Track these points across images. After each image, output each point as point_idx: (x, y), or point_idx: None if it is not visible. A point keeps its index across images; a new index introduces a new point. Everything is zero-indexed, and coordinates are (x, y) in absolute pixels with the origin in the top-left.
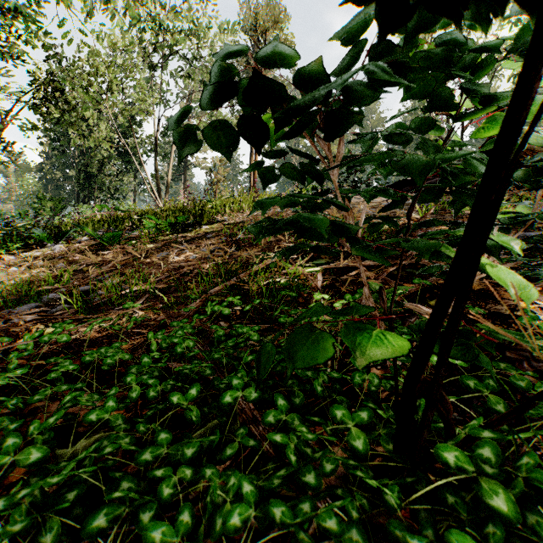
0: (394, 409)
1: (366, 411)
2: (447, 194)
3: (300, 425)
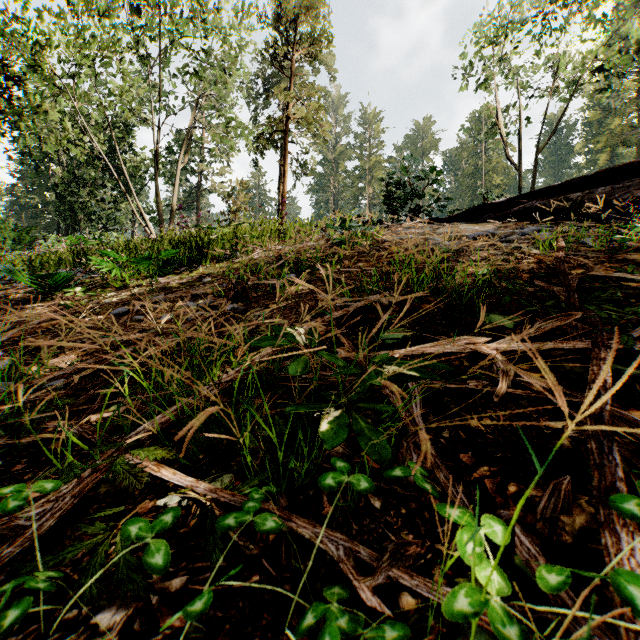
0: None
1: None
2: (551, 223)
3: None
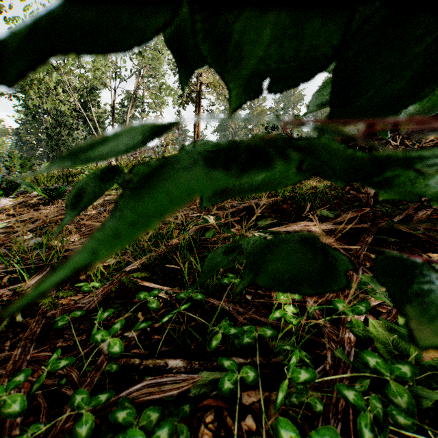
0: None
1: None
2: None
3: None
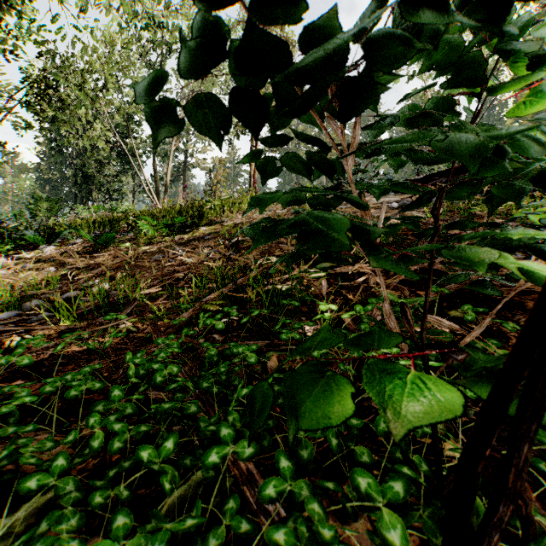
0: (423, 455)
1: (401, 480)
2: None
3: (311, 498)
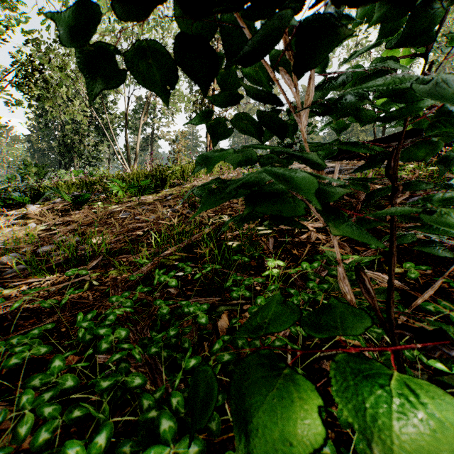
0: None
1: None
2: None
3: None
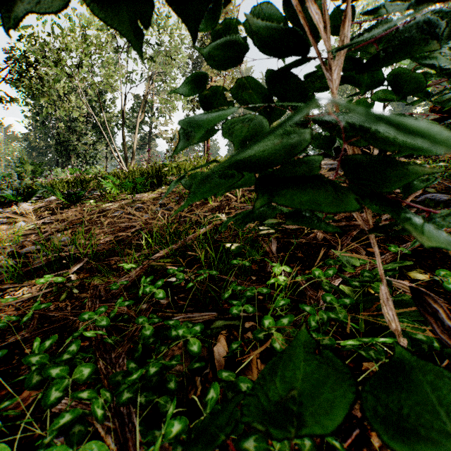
0: None
1: None
2: None
3: None
